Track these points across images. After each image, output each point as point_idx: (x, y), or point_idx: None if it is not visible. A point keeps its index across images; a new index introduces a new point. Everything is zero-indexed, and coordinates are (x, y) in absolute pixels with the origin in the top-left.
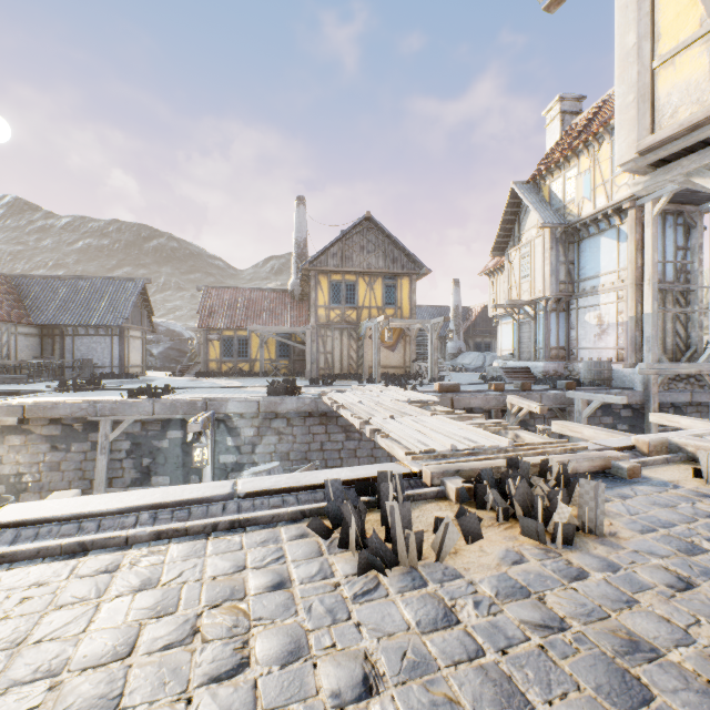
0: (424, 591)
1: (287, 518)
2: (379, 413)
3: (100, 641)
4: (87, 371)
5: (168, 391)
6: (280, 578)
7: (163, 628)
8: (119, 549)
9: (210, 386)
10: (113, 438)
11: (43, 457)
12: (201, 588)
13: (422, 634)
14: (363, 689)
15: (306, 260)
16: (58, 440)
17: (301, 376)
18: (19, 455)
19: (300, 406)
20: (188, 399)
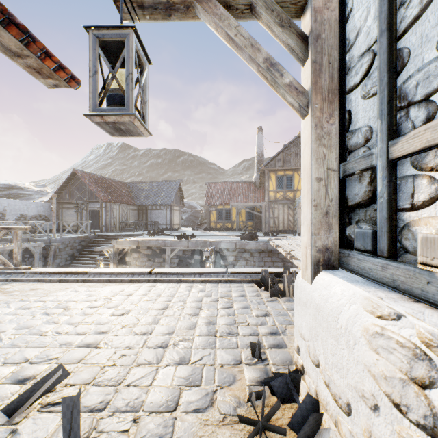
0: (292, 303)
1: (246, 282)
2: (297, 249)
3: (193, 298)
4: (156, 226)
5: (193, 236)
6: (242, 294)
7: (208, 299)
8: (191, 283)
9: (211, 235)
10: (171, 257)
11: (145, 263)
12: (218, 293)
13: (287, 310)
14: (264, 315)
15: (263, 163)
16: (150, 256)
17: (259, 231)
18: (136, 262)
19: (257, 246)
20: (202, 240)
